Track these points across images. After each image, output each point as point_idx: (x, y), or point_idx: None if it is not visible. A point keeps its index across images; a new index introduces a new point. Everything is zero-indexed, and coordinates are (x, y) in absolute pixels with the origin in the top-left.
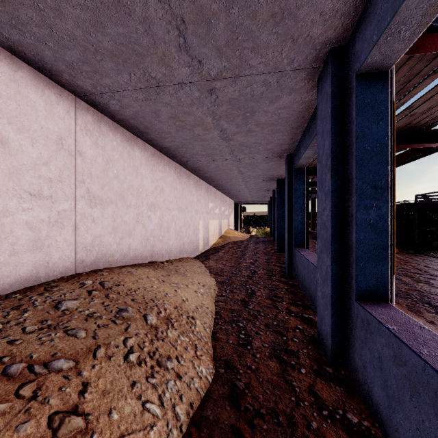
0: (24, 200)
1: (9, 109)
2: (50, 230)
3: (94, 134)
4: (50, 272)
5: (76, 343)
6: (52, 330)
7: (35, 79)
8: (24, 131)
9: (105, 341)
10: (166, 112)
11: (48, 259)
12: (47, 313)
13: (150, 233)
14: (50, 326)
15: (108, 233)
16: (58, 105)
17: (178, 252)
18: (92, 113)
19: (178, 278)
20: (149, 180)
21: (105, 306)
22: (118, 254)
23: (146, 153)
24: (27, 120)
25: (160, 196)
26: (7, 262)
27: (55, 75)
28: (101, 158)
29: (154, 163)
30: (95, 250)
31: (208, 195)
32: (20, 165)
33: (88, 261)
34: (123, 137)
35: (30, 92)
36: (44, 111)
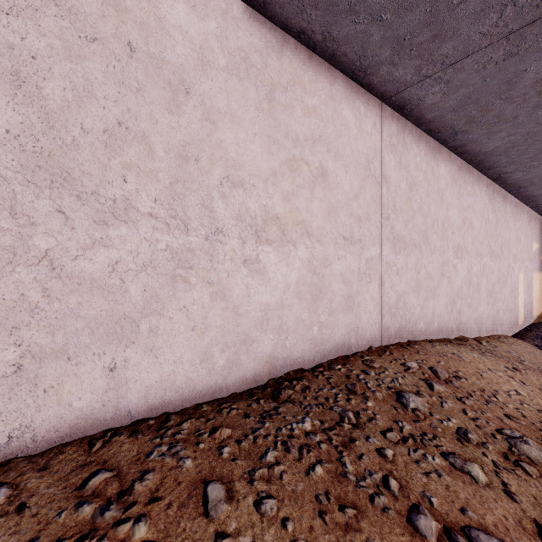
0: (339, 246)
1: (327, 134)
2: (359, 285)
3: (397, 150)
4: (359, 340)
5: (484, 497)
6: (421, 447)
7: (347, 89)
8: (339, 159)
9: (538, 513)
10: (536, 71)
11: (358, 322)
12: (394, 410)
13: (456, 293)
14: (414, 438)
15: (411, 291)
16: (366, 118)
17: (490, 325)
18: (395, 120)
19: (540, 380)
20: (455, 209)
21: (473, 420)
22: (421, 321)
23: (451, 168)
24: (341, 144)
25: (468, 234)
26: (326, 323)
27: (368, 75)
28: (404, 183)
29: (460, 182)
30: (398, 315)
31: (530, 229)
32: (336, 201)
33: (392, 329)
34: (426, 148)
35: (343, 107)
36: (354, 129)
